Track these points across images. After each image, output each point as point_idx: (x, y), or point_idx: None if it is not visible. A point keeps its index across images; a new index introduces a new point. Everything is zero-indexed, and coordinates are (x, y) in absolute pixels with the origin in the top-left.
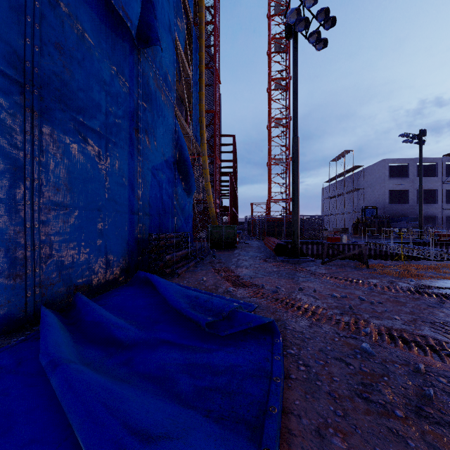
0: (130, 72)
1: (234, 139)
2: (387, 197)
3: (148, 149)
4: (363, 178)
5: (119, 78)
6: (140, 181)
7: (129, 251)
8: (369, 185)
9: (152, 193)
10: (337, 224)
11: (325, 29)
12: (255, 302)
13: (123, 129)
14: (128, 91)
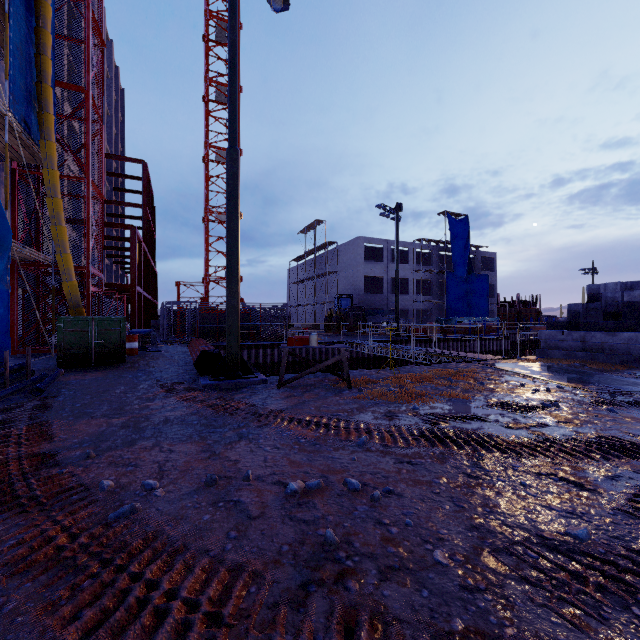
0: None
1: (145, 169)
2: (363, 285)
3: None
4: (336, 259)
5: None
6: None
7: None
8: (343, 269)
9: None
10: (307, 318)
11: None
12: None
13: None
14: None
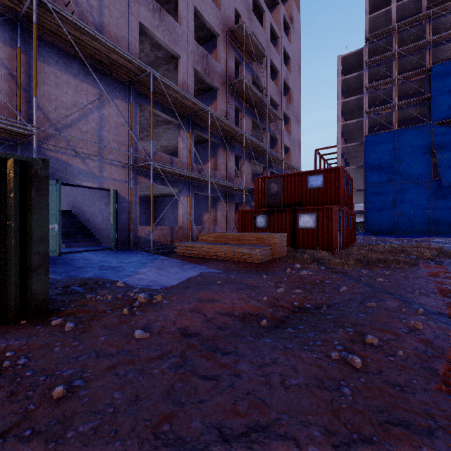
0: None
1: None
2: None
3: None
4: None
5: None
6: None
7: None
8: None
9: None
10: None
11: None
12: None
13: None
14: None
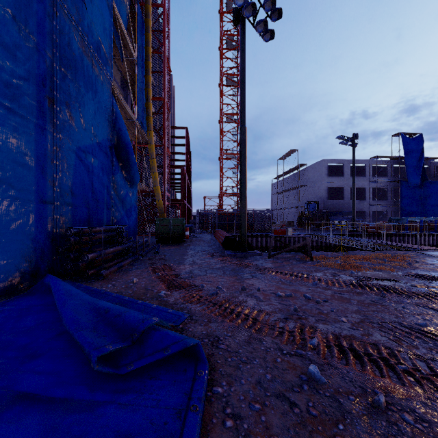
0: (39, 24)
1: (187, 132)
2: (326, 194)
3: (71, 126)
4: (306, 176)
5: (19, 26)
6: (57, 163)
7: (37, 249)
8: (311, 183)
9: (77, 179)
10: (284, 218)
11: (272, 20)
12: (188, 310)
13: (26, 93)
14: (35, 46)
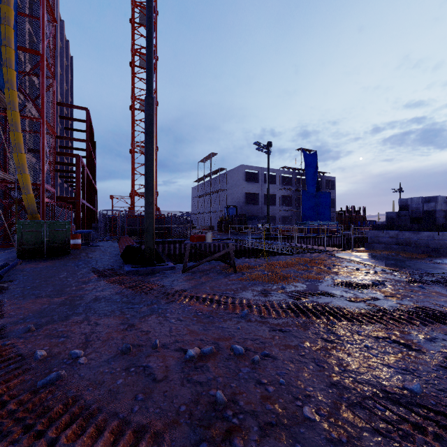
0: None
1: (88, 114)
2: (244, 199)
3: None
4: (226, 181)
5: None
6: None
7: None
8: (231, 187)
9: None
10: (205, 222)
11: None
12: None
13: None
14: None
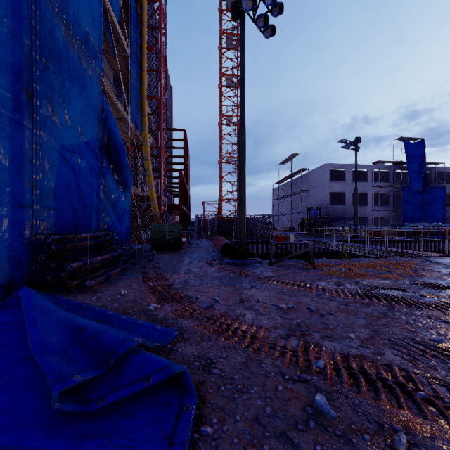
0: (14, 7)
1: (185, 134)
2: (328, 199)
3: (53, 122)
4: (308, 181)
5: None
6: (37, 163)
7: (13, 258)
8: (313, 188)
9: (61, 181)
10: (286, 224)
11: (273, 15)
12: (179, 326)
13: None
14: (9, 32)
